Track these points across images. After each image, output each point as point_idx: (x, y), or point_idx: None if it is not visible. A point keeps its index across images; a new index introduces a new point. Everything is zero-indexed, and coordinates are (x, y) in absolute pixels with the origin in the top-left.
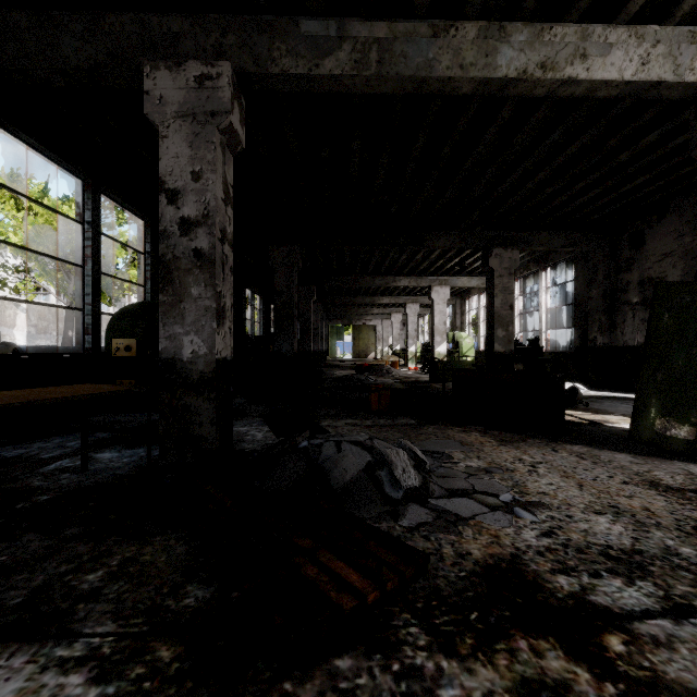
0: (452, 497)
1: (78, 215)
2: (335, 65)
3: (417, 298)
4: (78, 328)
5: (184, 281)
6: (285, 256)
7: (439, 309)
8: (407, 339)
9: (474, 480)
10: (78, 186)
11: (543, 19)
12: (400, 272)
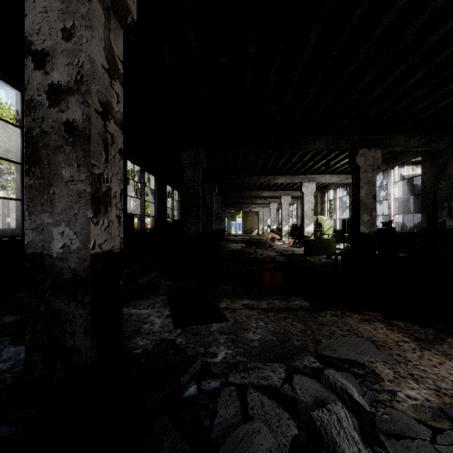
0: None
1: (18, 121)
2: None
3: (289, 192)
4: (18, 215)
5: (53, 161)
6: (193, 158)
7: (308, 199)
8: (282, 221)
9: (451, 452)
10: (18, 97)
11: None
12: (278, 173)
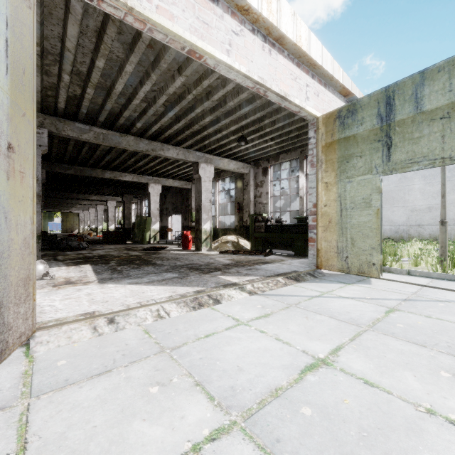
0: (93, 248)
1: None
2: (70, 172)
3: (103, 203)
4: None
5: None
6: None
7: (111, 210)
8: (98, 222)
9: (98, 247)
10: None
11: (115, 167)
12: (92, 193)
